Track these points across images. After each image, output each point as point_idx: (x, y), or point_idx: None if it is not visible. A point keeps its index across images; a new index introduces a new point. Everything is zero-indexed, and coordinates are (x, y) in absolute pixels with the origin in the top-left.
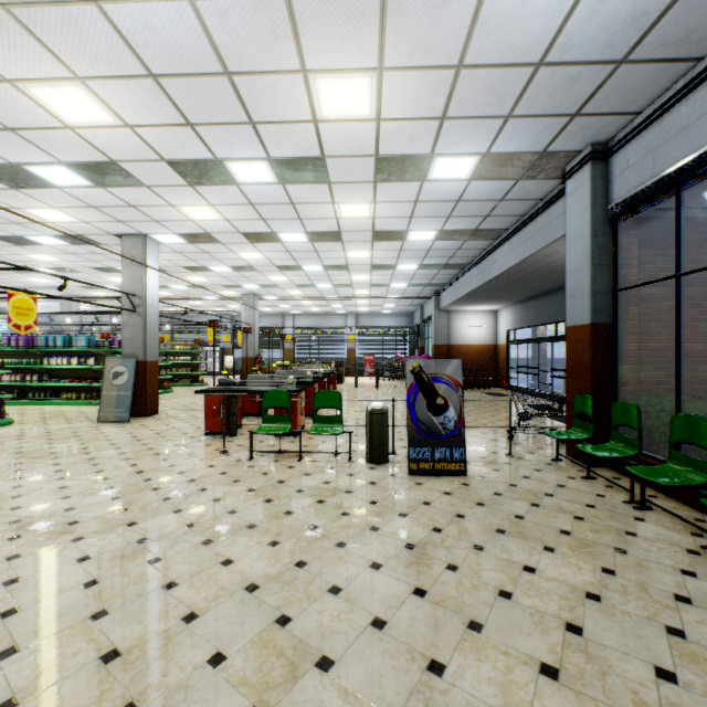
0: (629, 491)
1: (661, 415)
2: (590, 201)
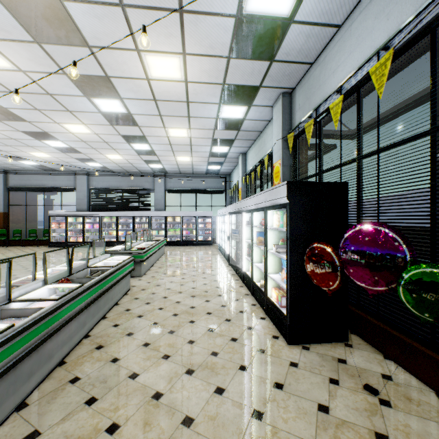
0: (21, 245)
1: (22, 232)
2: (4, 183)
